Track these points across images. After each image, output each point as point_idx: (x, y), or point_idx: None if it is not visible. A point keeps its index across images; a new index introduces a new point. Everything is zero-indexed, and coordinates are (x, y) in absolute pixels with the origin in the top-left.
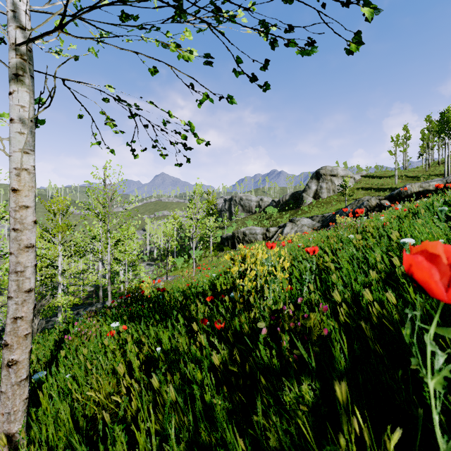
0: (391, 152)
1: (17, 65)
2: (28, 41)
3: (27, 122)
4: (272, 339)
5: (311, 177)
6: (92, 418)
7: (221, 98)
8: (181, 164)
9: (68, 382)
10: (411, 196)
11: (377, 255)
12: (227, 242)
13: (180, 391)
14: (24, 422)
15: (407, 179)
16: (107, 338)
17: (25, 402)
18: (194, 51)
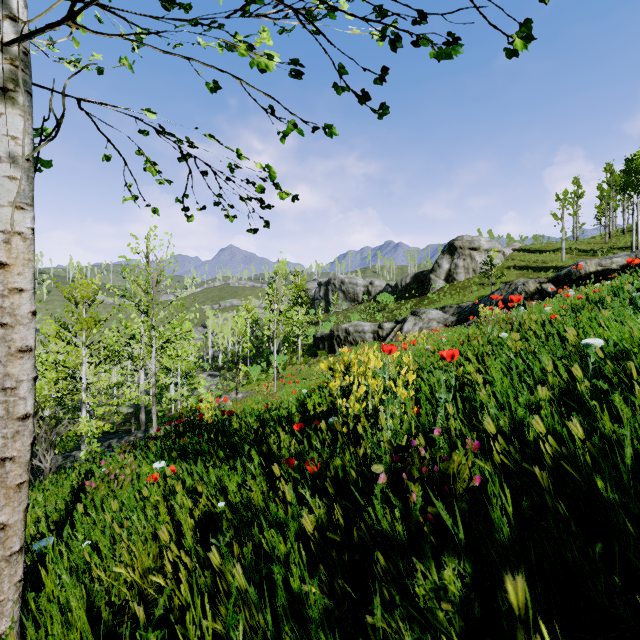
0: (556, 216)
1: (6, 74)
2: (21, 36)
3: (21, 161)
4: (393, 491)
5: (442, 251)
6: (122, 608)
7: (315, 128)
8: (256, 230)
9: (85, 553)
10: (586, 279)
11: (547, 363)
12: (322, 344)
13: (252, 570)
14: (13, 620)
15: (579, 254)
16: (147, 485)
17: (17, 587)
18: (274, 56)
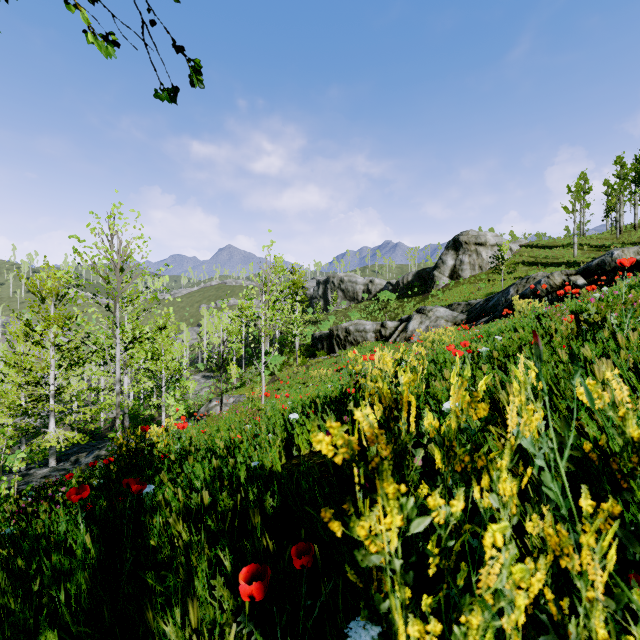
0: (567, 209)
1: None
2: None
3: None
4: None
5: (447, 246)
6: None
7: None
8: (174, 92)
9: None
10: (623, 269)
11: None
12: (321, 344)
13: None
14: None
15: (590, 249)
16: None
17: None
18: None
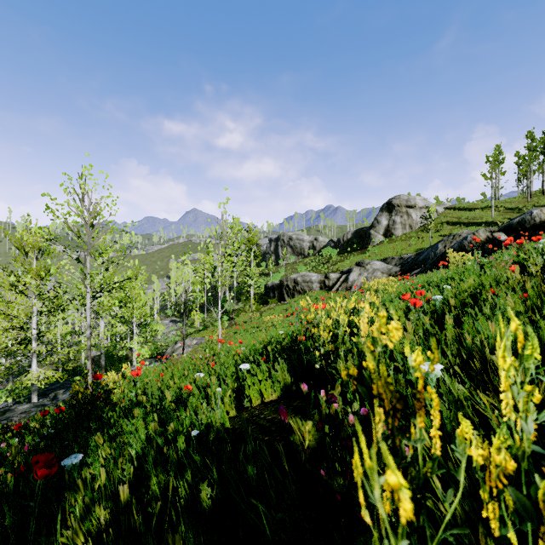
0: (486, 176)
1: None
2: None
3: None
4: None
5: (381, 209)
6: None
7: None
8: None
9: None
10: (541, 226)
11: None
12: (273, 293)
13: None
14: None
15: (505, 211)
16: None
17: None
18: None
